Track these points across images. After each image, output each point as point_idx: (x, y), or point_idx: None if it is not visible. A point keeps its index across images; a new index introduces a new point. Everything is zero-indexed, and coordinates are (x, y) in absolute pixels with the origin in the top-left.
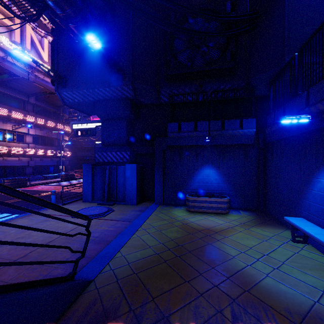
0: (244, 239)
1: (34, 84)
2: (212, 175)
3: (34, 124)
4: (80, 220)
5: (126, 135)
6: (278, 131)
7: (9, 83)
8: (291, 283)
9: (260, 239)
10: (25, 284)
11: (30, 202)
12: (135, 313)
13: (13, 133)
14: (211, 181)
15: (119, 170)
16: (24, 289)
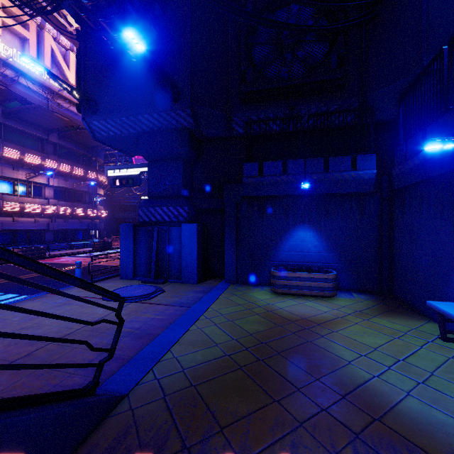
0: (363, 334)
1: (56, 115)
2: (309, 240)
3: (56, 172)
4: (115, 304)
5: (182, 183)
6: (413, 171)
7: (22, 114)
8: (452, 408)
9: (389, 335)
10: (5, 403)
11: (16, 265)
12: (191, 453)
13: (28, 185)
14: (308, 249)
15: (172, 233)
16: (3, 410)
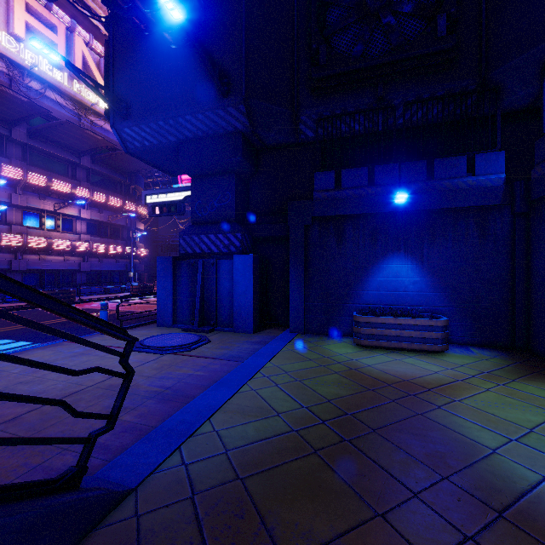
0: (503, 407)
1: (87, 132)
2: (406, 275)
3: (89, 202)
4: (145, 355)
5: (234, 204)
6: None
7: (49, 133)
8: None
9: None
10: None
11: None
12: None
13: (56, 217)
14: (404, 286)
15: (221, 268)
16: None
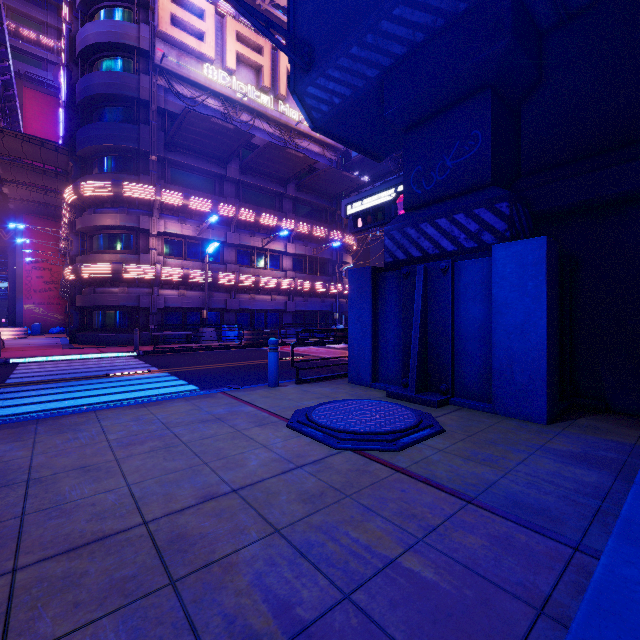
0: None
1: (288, 152)
2: None
3: (294, 235)
4: (303, 444)
5: (490, 150)
6: None
7: (257, 165)
8: None
9: None
10: None
11: None
12: None
13: (265, 254)
14: None
15: (462, 278)
16: None
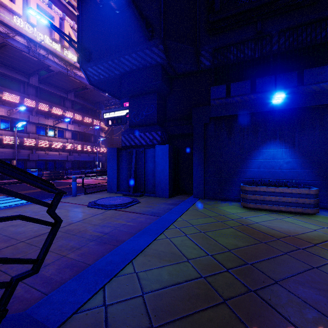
0: None
1: (71, 78)
2: (281, 157)
3: (73, 120)
4: (95, 210)
5: (156, 113)
6: None
7: (50, 80)
8: None
9: None
10: None
11: None
12: None
13: (54, 129)
14: (279, 165)
15: (147, 154)
16: None
